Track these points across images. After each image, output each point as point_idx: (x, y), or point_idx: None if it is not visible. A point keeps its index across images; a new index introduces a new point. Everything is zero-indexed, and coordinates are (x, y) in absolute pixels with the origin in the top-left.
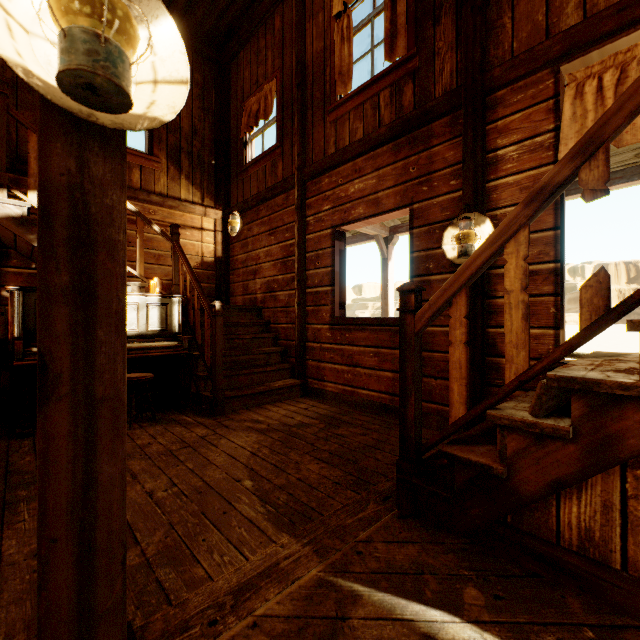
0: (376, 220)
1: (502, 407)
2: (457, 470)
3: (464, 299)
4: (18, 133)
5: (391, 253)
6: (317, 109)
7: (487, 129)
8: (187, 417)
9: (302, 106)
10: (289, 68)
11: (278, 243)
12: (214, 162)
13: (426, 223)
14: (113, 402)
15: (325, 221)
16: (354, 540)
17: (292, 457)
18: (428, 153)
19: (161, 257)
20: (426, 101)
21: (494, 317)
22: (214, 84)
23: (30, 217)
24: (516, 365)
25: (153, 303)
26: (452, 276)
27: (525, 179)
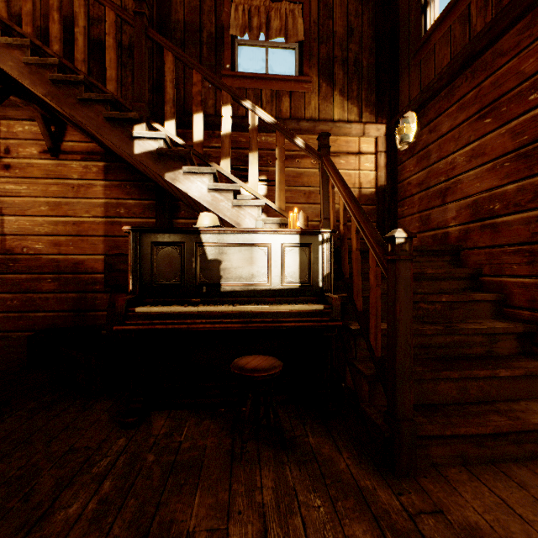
0: None
1: None
2: None
3: None
4: (185, 89)
5: None
6: None
7: None
8: (337, 454)
9: None
10: None
11: (503, 124)
12: (374, 64)
13: None
14: None
15: None
16: None
17: None
18: None
19: (311, 194)
20: None
21: None
22: None
23: (164, 149)
24: None
25: (289, 243)
26: None
27: None
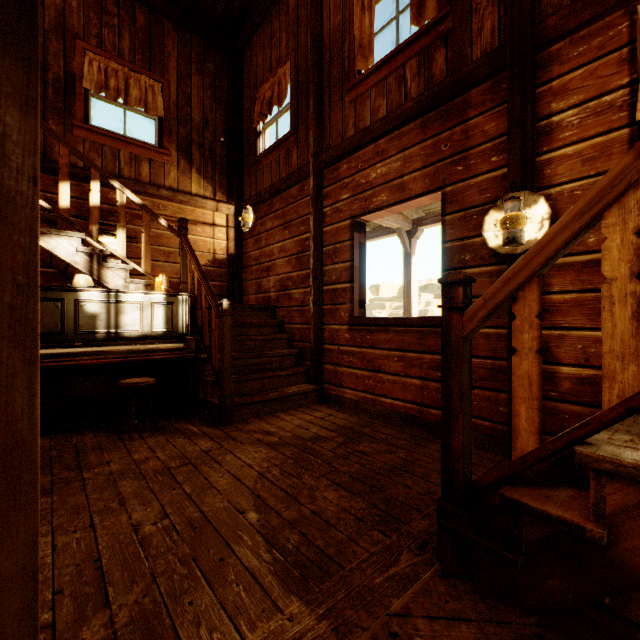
0: (401, 208)
1: (593, 441)
2: (526, 523)
3: (536, 292)
4: None
5: (414, 248)
6: (334, 89)
7: (538, 92)
8: (192, 426)
9: (318, 87)
10: (304, 48)
11: (292, 237)
12: (226, 155)
13: (461, 208)
14: (5, 455)
15: (343, 211)
16: (386, 612)
17: (306, 481)
18: (463, 127)
19: (171, 254)
20: (461, 67)
21: (547, 316)
22: (226, 73)
23: None
24: (621, 384)
25: (158, 302)
26: (518, 261)
27: (589, 148)
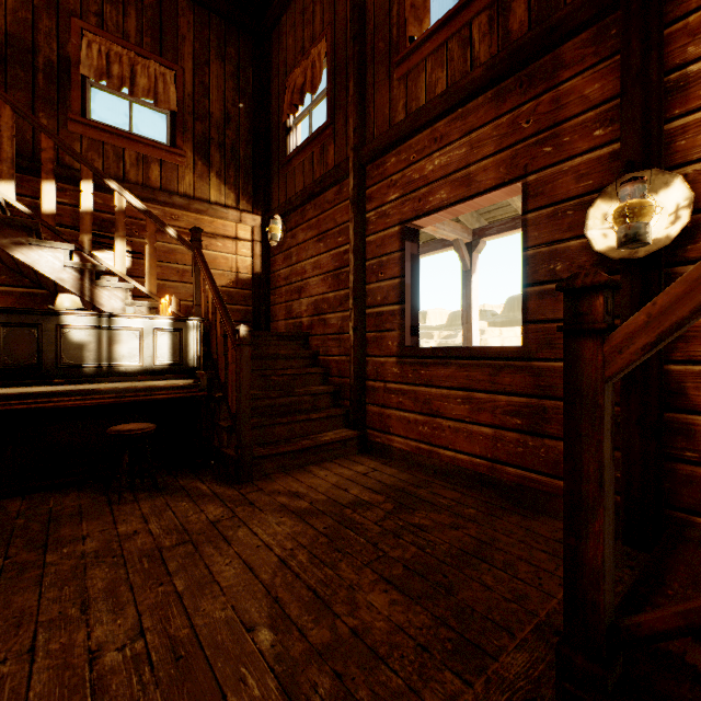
0: (465, 207)
1: None
2: None
3: None
4: None
5: (475, 263)
6: (380, 65)
7: (666, 34)
8: (202, 484)
9: (360, 64)
10: (342, 20)
11: (328, 251)
12: (251, 156)
13: (550, 202)
14: None
15: (391, 216)
16: None
17: (343, 573)
18: (553, 94)
19: (186, 273)
20: (550, 15)
21: (681, 346)
22: (251, 60)
23: (1, 215)
24: None
25: (162, 328)
26: None
27: None
